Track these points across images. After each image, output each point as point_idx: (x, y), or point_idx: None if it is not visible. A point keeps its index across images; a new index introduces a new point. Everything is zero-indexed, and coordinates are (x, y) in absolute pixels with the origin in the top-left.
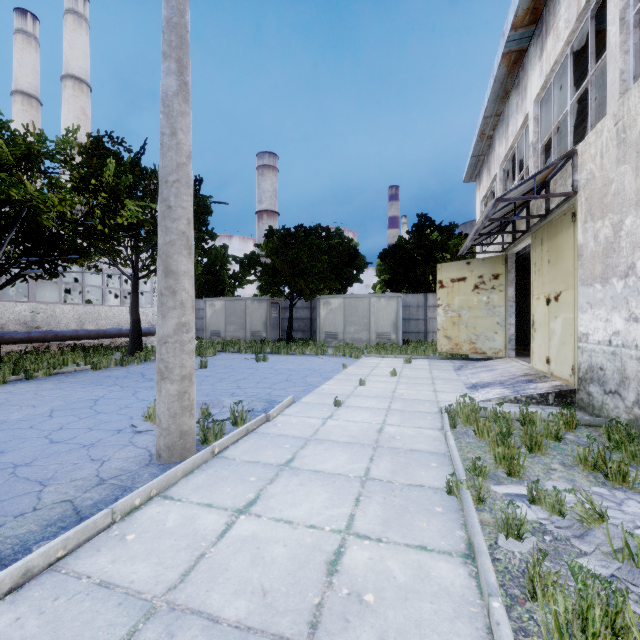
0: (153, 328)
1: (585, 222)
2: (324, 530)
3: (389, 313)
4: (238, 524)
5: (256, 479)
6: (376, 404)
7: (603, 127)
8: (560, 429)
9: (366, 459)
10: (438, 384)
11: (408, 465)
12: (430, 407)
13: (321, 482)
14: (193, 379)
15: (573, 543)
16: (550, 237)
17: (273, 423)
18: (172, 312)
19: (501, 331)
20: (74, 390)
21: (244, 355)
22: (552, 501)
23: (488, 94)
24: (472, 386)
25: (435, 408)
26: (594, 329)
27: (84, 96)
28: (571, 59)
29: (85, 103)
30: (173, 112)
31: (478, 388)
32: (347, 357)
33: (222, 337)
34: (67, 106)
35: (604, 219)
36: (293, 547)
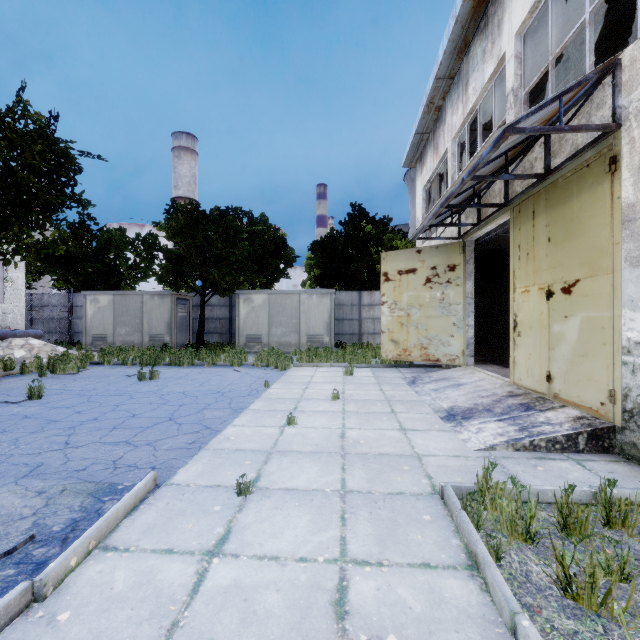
0: None
1: None
2: None
3: (322, 312)
4: None
5: None
6: (319, 477)
7: None
8: None
9: None
10: (401, 413)
11: None
12: (414, 476)
13: None
14: None
15: None
16: (553, 205)
17: (49, 607)
18: None
19: (458, 334)
20: None
21: (128, 369)
22: None
23: (445, 43)
24: (448, 415)
25: (423, 479)
26: None
27: None
28: None
29: None
30: None
31: (460, 420)
32: (272, 368)
33: (109, 342)
34: None
35: None
36: None
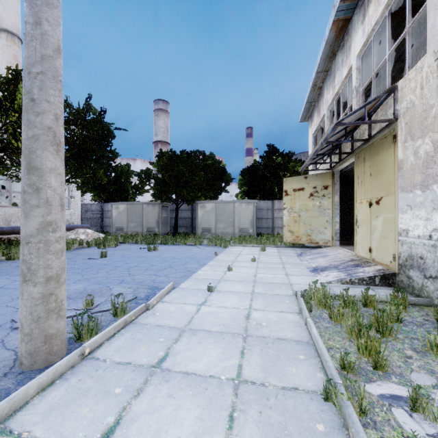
0: (69, 225)
1: (405, 142)
2: None
3: (248, 214)
4: None
5: (122, 390)
6: (242, 288)
7: (423, 64)
8: (401, 312)
9: (237, 353)
10: (288, 268)
11: (278, 359)
12: (286, 290)
13: (192, 390)
14: (62, 279)
15: None
16: (372, 156)
17: (152, 312)
18: (35, 210)
19: (329, 227)
20: None
21: (140, 245)
22: None
23: (320, 54)
24: (314, 269)
25: (290, 291)
26: (414, 226)
27: (16, 46)
28: (389, 19)
29: (17, 52)
30: (37, 0)
31: (319, 271)
32: (218, 246)
33: (124, 232)
34: (1, 53)
35: (424, 138)
36: None
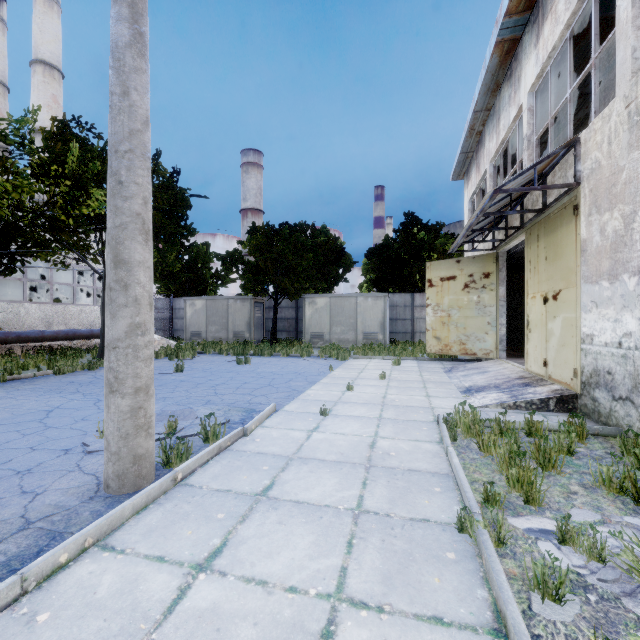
0: None
1: (589, 215)
2: (308, 595)
3: (376, 313)
4: (195, 589)
5: (225, 516)
6: (366, 412)
7: (611, 111)
8: (572, 442)
9: (358, 484)
10: (430, 388)
11: (408, 491)
12: (425, 415)
13: (305, 518)
14: (151, 391)
15: (626, 605)
16: (548, 233)
17: (251, 438)
18: (123, 310)
19: (492, 331)
20: (27, 399)
21: (225, 357)
22: (589, 543)
23: (479, 87)
24: (466, 390)
25: (430, 416)
26: (600, 330)
27: (55, 83)
28: (571, 44)
29: (57, 90)
30: (125, 67)
31: (473, 392)
32: (333, 359)
33: (203, 338)
34: (37, 93)
35: (613, 211)
36: (266, 626)
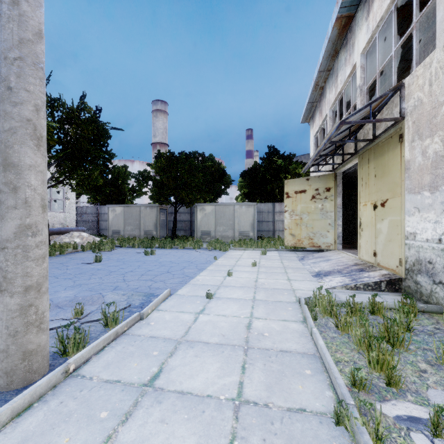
0: (64, 228)
1: (412, 141)
2: None
3: (248, 217)
4: None
5: (108, 415)
6: (243, 295)
7: (432, 59)
8: (411, 321)
9: (238, 368)
10: (290, 273)
11: (282, 375)
12: (288, 296)
13: (187, 414)
14: (43, 288)
15: None
16: (377, 156)
17: (146, 321)
18: (12, 212)
19: (332, 230)
20: None
21: (136, 249)
22: None
23: (323, 52)
24: (317, 274)
25: (293, 297)
26: (422, 229)
27: None
28: (395, 14)
29: None
30: None
31: (322, 276)
32: (217, 250)
33: (121, 235)
34: None
35: (433, 137)
36: None
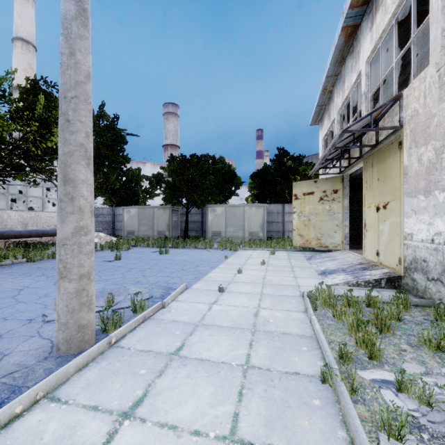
0: None
1: (410, 148)
2: (208, 437)
3: (258, 218)
4: (120, 434)
5: (146, 372)
6: (251, 289)
7: (426, 74)
8: (400, 311)
9: (246, 344)
10: (296, 271)
11: (283, 350)
12: (293, 291)
13: (206, 373)
14: (92, 277)
15: None
16: (379, 161)
17: (168, 309)
18: (70, 217)
19: (339, 231)
20: (5, 281)
21: (151, 249)
22: (420, 392)
23: (330, 59)
24: (322, 272)
25: (297, 292)
26: (418, 230)
27: (30, 54)
28: (396, 27)
29: (31, 59)
30: (71, 34)
31: (327, 274)
32: (228, 250)
33: (136, 235)
34: (17, 61)
35: (427, 145)
36: None
